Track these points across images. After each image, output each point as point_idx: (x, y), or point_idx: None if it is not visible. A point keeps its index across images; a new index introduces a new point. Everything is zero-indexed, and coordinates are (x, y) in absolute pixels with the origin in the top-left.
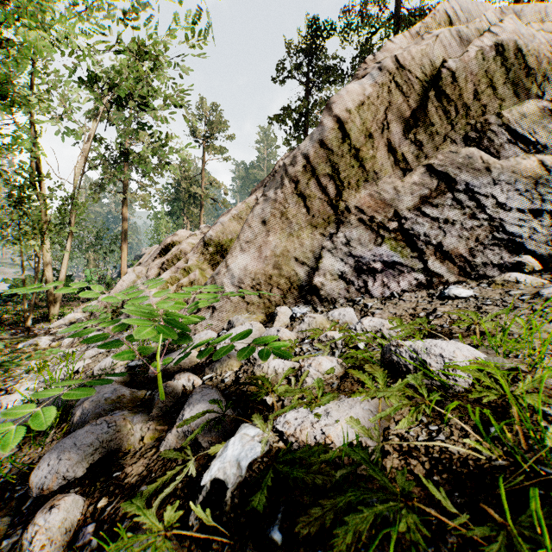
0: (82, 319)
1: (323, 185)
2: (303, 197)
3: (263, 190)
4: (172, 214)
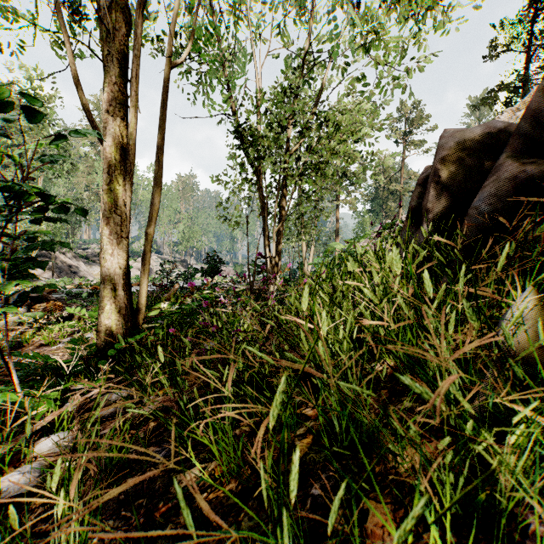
0: None
1: None
2: None
3: None
4: (371, 211)
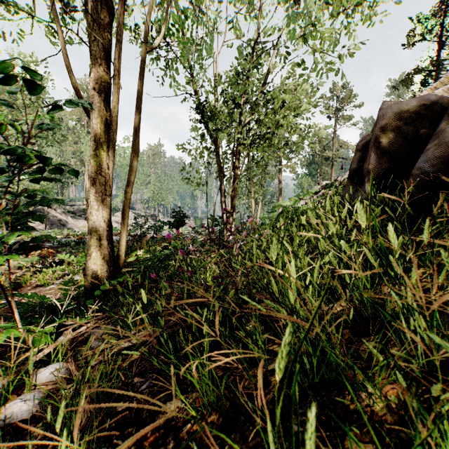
0: None
1: None
2: None
3: None
4: (308, 174)
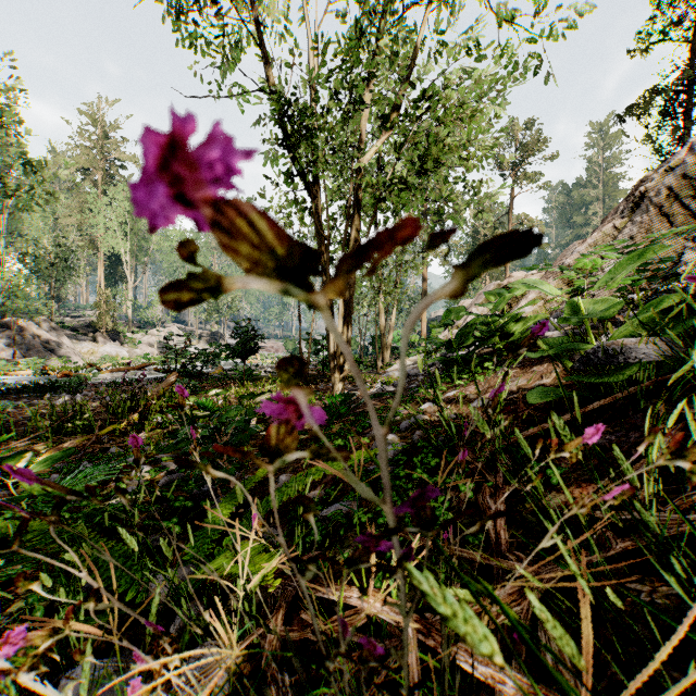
0: (416, 363)
1: (684, 204)
2: (665, 216)
3: (620, 217)
4: None
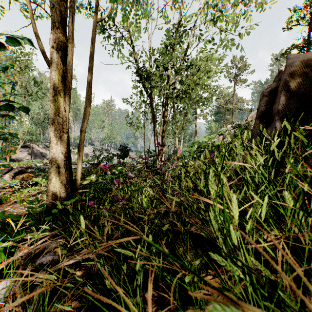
0: None
1: None
2: None
3: None
4: (215, 120)
